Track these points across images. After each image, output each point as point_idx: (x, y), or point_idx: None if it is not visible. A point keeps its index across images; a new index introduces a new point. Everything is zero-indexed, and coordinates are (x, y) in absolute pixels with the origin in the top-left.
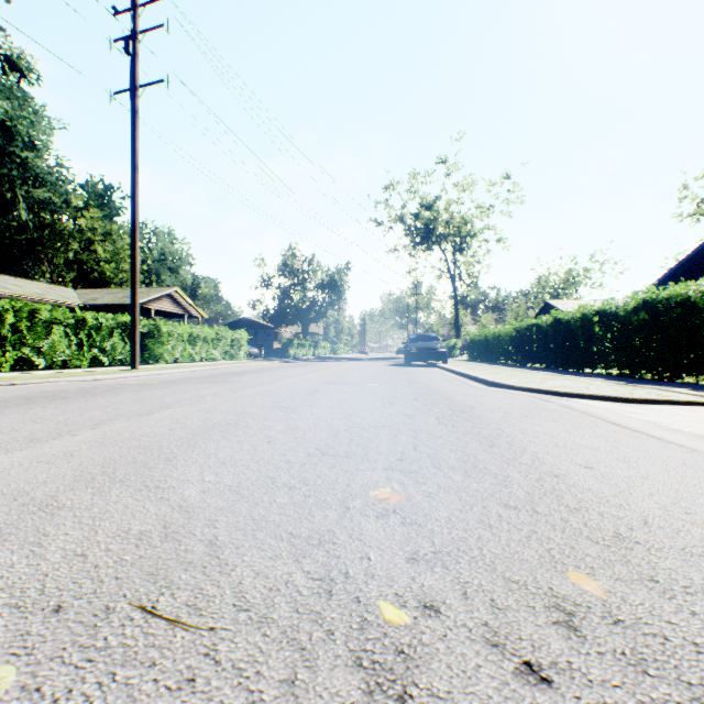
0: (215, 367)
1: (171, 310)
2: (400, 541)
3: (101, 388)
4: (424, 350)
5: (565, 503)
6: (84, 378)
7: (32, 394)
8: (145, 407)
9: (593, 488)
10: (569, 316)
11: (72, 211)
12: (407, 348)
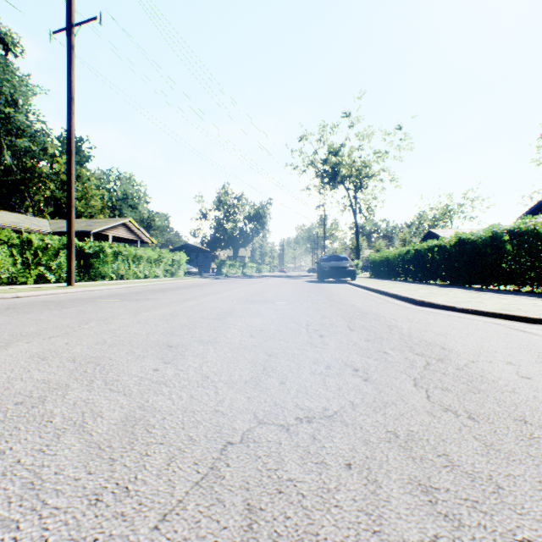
0: (150, 284)
1: (125, 237)
2: None
3: None
4: (335, 268)
5: None
6: (1, 296)
7: None
8: None
9: None
10: (476, 236)
11: (47, 157)
12: (320, 266)
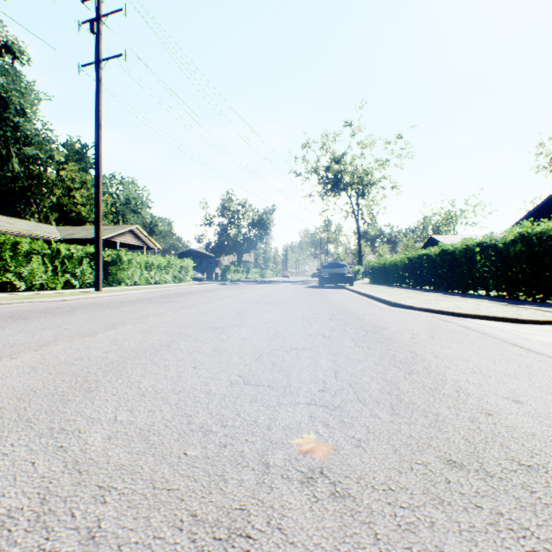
0: (165, 289)
1: (132, 243)
2: (333, 533)
3: (64, 308)
4: (334, 275)
5: (516, 458)
6: (53, 299)
7: (2, 314)
8: (93, 327)
9: (537, 434)
10: (454, 247)
11: (54, 165)
12: (321, 273)
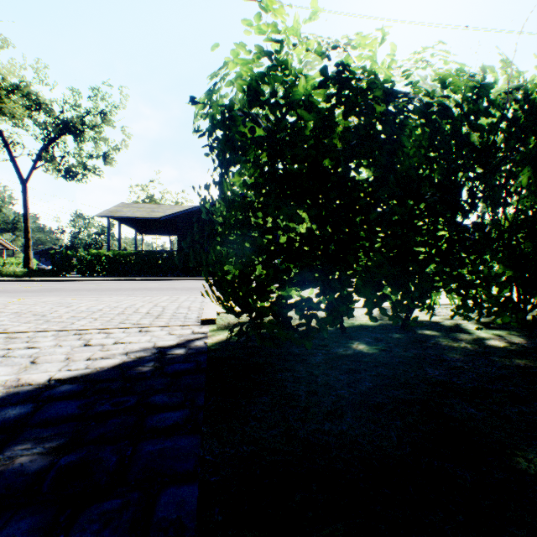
0: None
1: None
2: None
3: None
4: None
5: None
6: None
7: None
8: None
9: None
10: None
11: None
12: None
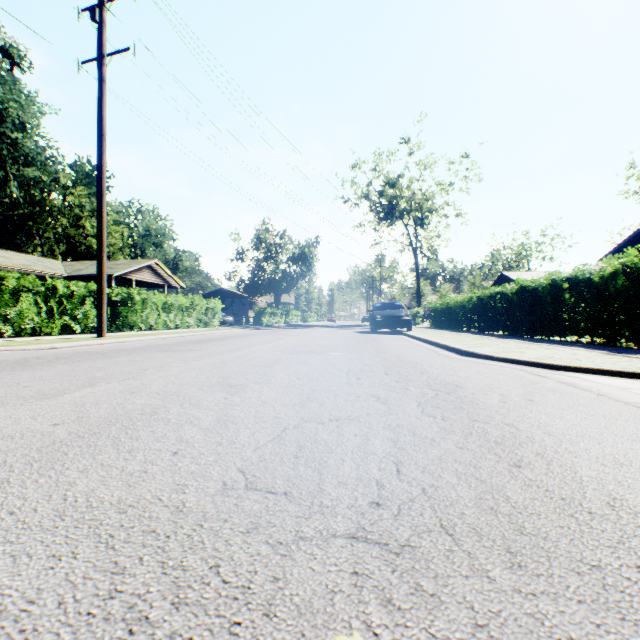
0: (184, 335)
1: (151, 281)
2: None
3: (44, 358)
4: (389, 318)
5: None
6: (39, 347)
7: None
8: (64, 384)
9: None
10: (536, 283)
11: (60, 189)
12: (373, 315)
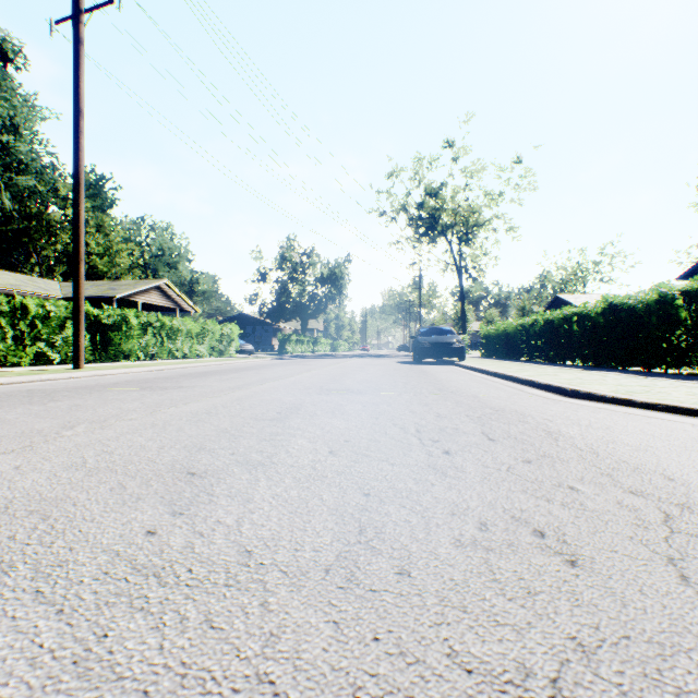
0: (188, 366)
1: (160, 304)
2: None
3: None
4: (437, 345)
5: None
6: None
7: None
8: None
9: None
10: (635, 299)
11: (59, 201)
12: (418, 342)
